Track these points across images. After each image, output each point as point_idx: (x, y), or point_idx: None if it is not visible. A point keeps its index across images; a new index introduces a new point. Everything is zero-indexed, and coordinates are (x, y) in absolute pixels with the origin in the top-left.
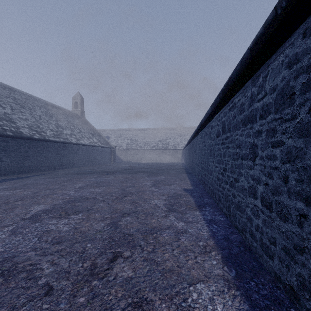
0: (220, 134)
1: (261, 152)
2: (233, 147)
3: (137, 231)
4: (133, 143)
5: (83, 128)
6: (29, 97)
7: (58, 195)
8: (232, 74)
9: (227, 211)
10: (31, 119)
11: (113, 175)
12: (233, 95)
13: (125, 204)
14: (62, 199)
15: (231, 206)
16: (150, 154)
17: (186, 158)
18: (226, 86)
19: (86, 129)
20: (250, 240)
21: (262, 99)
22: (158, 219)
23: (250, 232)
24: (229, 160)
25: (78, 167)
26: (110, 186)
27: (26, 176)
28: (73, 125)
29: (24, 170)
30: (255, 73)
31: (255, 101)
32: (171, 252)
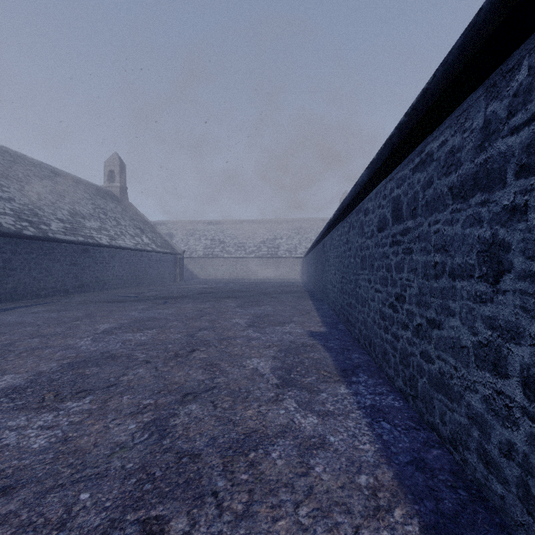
0: (387, 225)
1: (523, 260)
2: (423, 250)
3: (210, 445)
4: (216, 246)
5: (124, 218)
6: (19, 159)
7: (55, 349)
8: (432, 79)
9: (406, 386)
10: (20, 199)
11: (177, 305)
12: (423, 137)
13: (190, 369)
14: (61, 359)
15: (419, 378)
16: (246, 265)
17: (310, 273)
18: (412, 115)
19: (130, 220)
20: (479, 472)
21: (529, 123)
22: (260, 408)
23: (481, 452)
24: (411, 278)
25: (114, 290)
26: (167, 327)
27: (6, 307)
28: (105, 212)
29: (3, 296)
30: (497, 69)
31: (501, 135)
32: (292, 516)
